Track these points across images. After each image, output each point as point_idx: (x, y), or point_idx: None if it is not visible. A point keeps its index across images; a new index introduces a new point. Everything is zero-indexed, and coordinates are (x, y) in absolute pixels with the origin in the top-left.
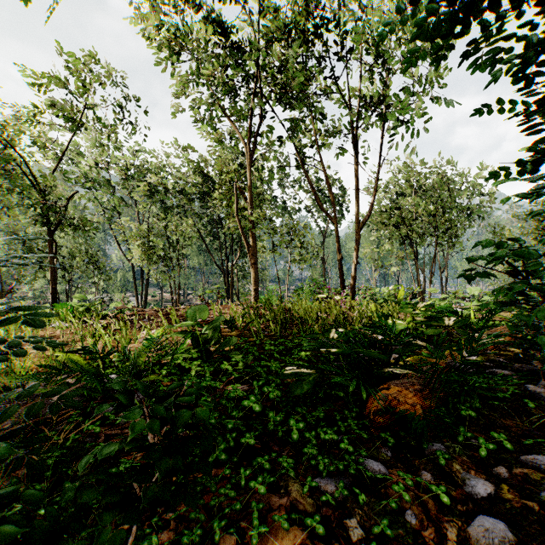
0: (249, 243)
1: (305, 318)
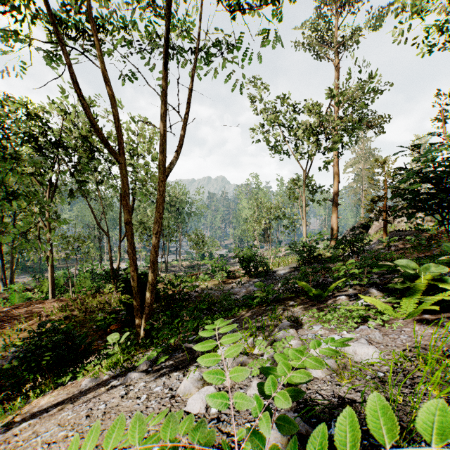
0: (47, 255)
1: (92, 307)
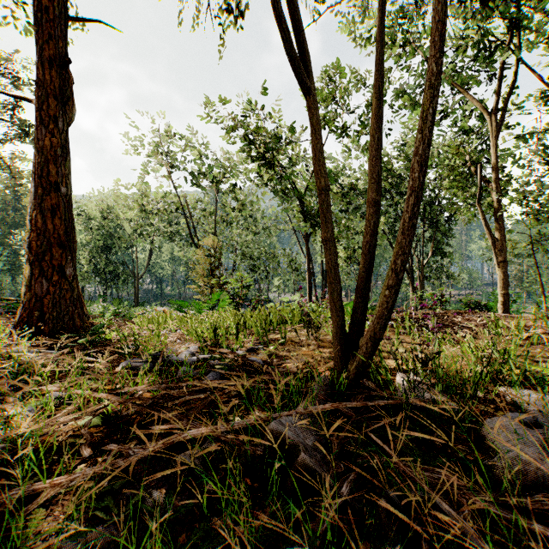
0: (494, 237)
1: None
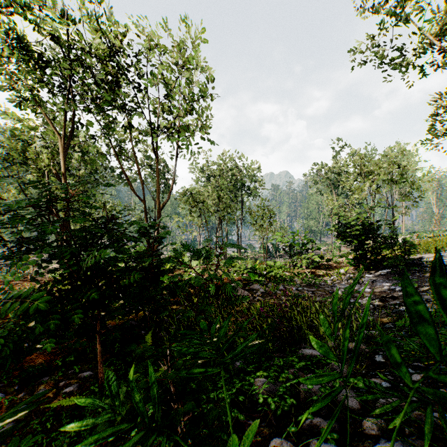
0: None
1: None
